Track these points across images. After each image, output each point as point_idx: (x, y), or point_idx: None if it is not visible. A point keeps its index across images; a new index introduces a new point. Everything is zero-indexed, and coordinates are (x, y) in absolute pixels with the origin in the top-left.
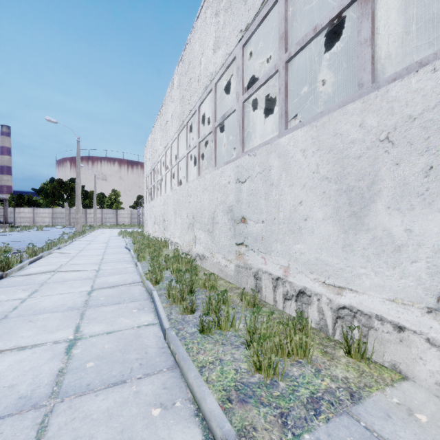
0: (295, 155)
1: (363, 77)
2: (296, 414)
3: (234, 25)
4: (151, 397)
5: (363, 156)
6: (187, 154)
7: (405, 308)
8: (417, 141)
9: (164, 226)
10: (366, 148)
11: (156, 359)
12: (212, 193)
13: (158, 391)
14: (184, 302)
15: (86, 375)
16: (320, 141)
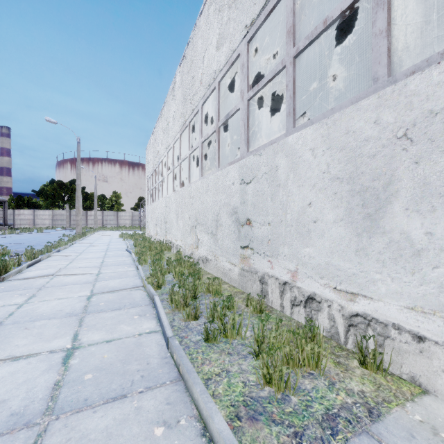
0: (304, 154)
1: (378, 71)
2: (311, 434)
3: (239, 20)
4: (153, 413)
5: (378, 154)
6: (189, 154)
7: (425, 317)
8: (439, 137)
9: (166, 228)
10: (381, 146)
11: (158, 370)
12: (215, 194)
13: (161, 407)
14: (187, 308)
15: (83, 389)
16: (331, 139)
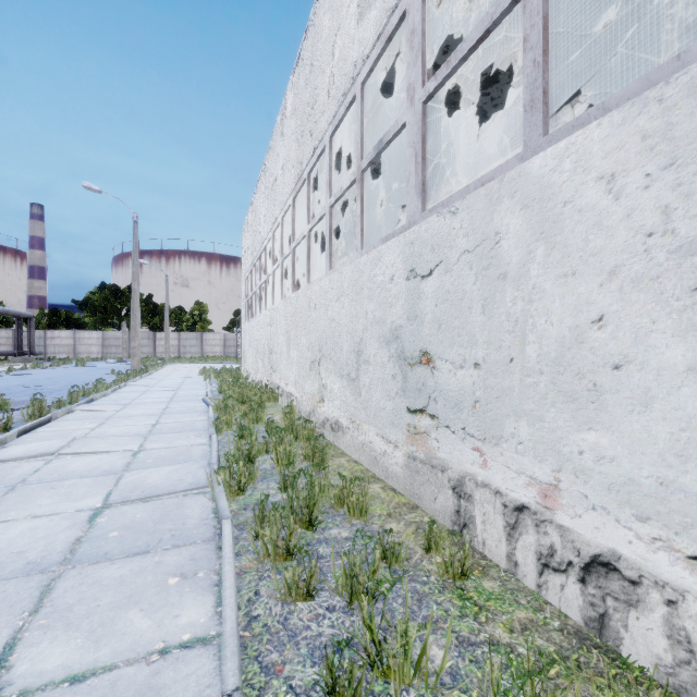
0: (581, 193)
1: None
2: None
3: None
4: None
5: None
6: (308, 231)
7: None
8: None
9: (271, 362)
10: None
11: None
12: (355, 302)
13: None
14: (289, 569)
15: None
16: (679, 138)
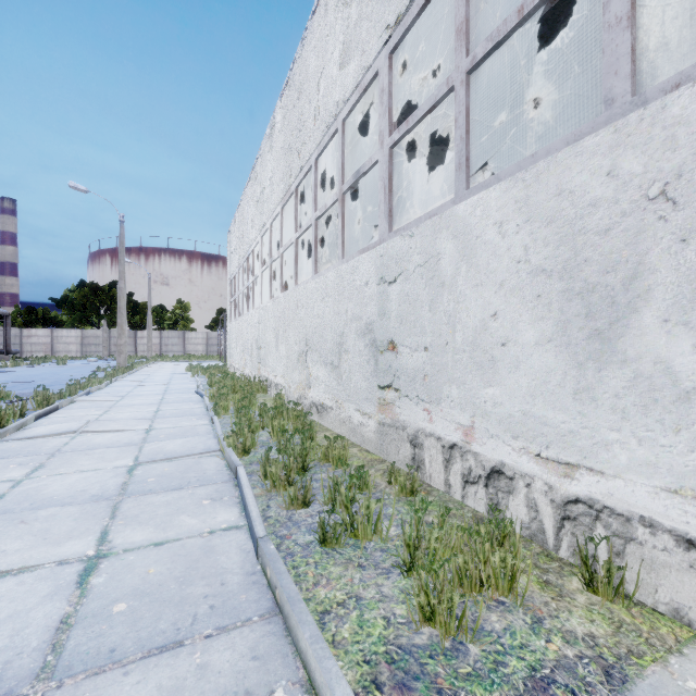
0: (485, 232)
1: (614, 86)
2: None
3: (376, 18)
4: (229, 677)
5: (614, 228)
6: (296, 239)
7: None
8: None
9: (259, 357)
10: (620, 214)
11: (240, 596)
12: (337, 302)
13: (242, 664)
14: (291, 487)
15: (110, 630)
16: (531, 205)
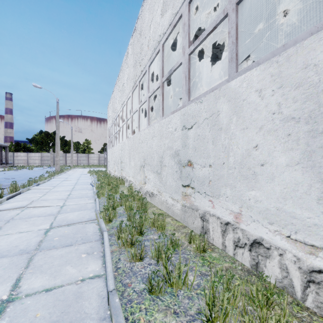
0: (249, 96)
1: None
2: None
3: None
4: None
5: None
6: (139, 108)
7: None
8: None
9: (121, 167)
10: None
11: None
12: (160, 139)
13: None
14: (133, 249)
15: None
16: (283, 77)
